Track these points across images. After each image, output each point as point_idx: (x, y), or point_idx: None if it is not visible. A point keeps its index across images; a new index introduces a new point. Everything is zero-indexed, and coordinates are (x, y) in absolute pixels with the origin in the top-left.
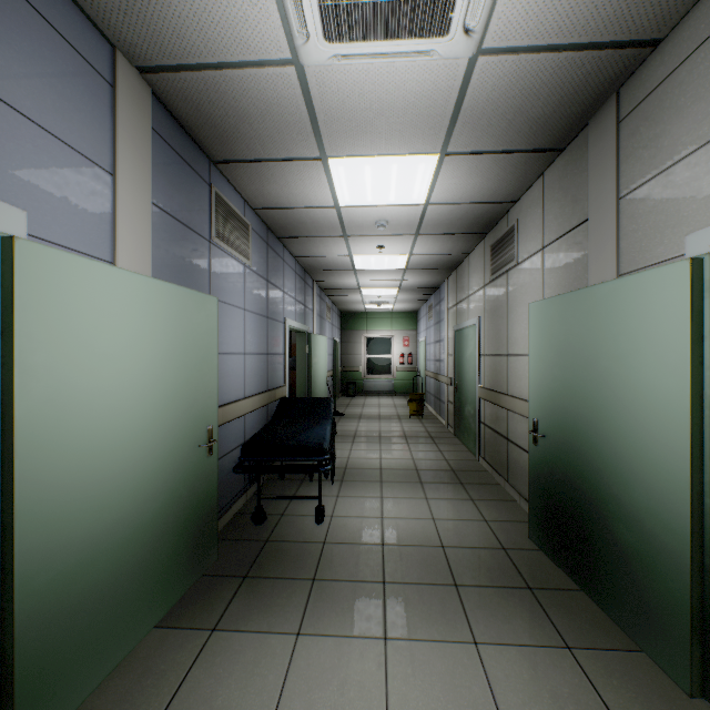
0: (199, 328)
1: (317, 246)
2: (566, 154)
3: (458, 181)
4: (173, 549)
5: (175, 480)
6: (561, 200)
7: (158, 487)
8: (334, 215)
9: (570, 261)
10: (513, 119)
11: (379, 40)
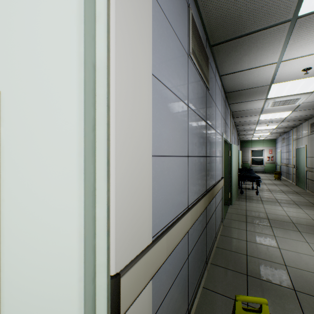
0: (237, 152)
1: (246, 126)
2: None
3: (297, 113)
4: (236, 189)
5: (236, 178)
6: None
7: (235, 178)
8: (256, 121)
9: None
10: (312, 106)
11: (280, 106)
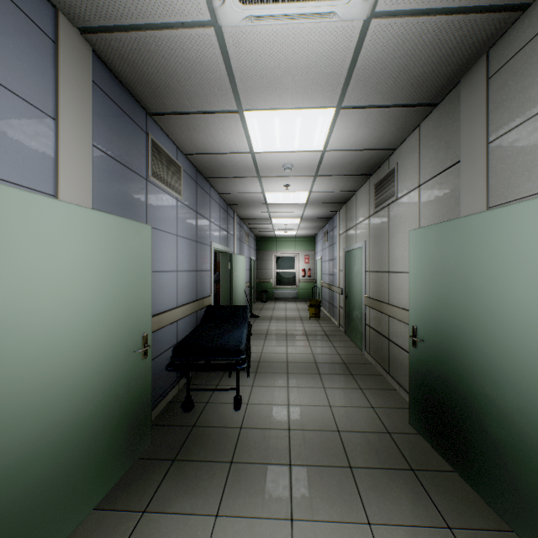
0: (134, 252)
1: (237, 185)
2: (440, 108)
3: (350, 131)
4: (111, 441)
5: (113, 382)
6: (436, 146)
7: (96, 389)
8: (250, 160)
9: (444, 196)
10: (398, 77)
11: (287, 2)
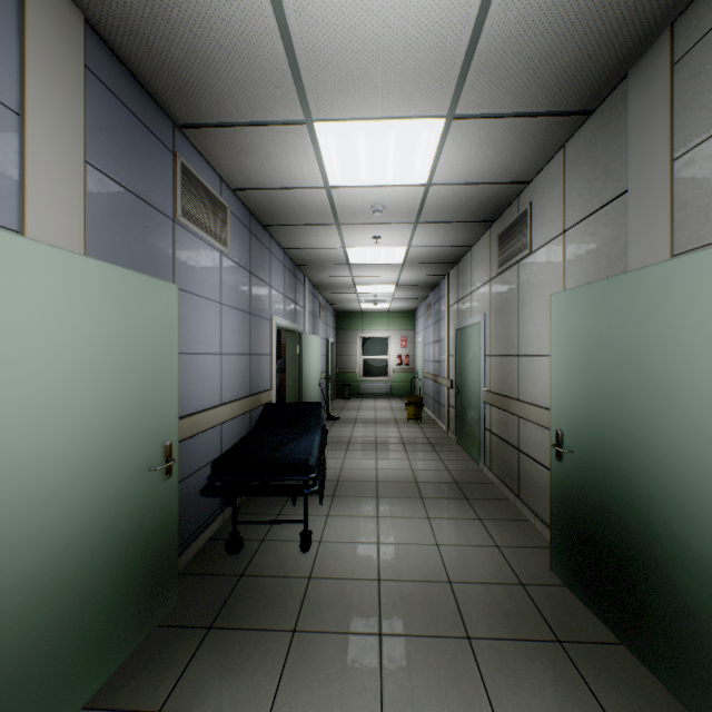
0: (151, 322)
1: (307, 236)
2: (595, 118)
3: (466, 154)
4: (111, 603)
5: (115, 515)
6: (589, 172)
7: (86, 527)
8: (324, 198)
9: (601, 243)
10: (537, 67)
11: None
